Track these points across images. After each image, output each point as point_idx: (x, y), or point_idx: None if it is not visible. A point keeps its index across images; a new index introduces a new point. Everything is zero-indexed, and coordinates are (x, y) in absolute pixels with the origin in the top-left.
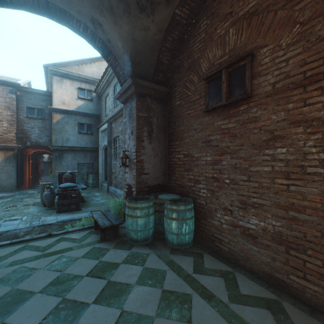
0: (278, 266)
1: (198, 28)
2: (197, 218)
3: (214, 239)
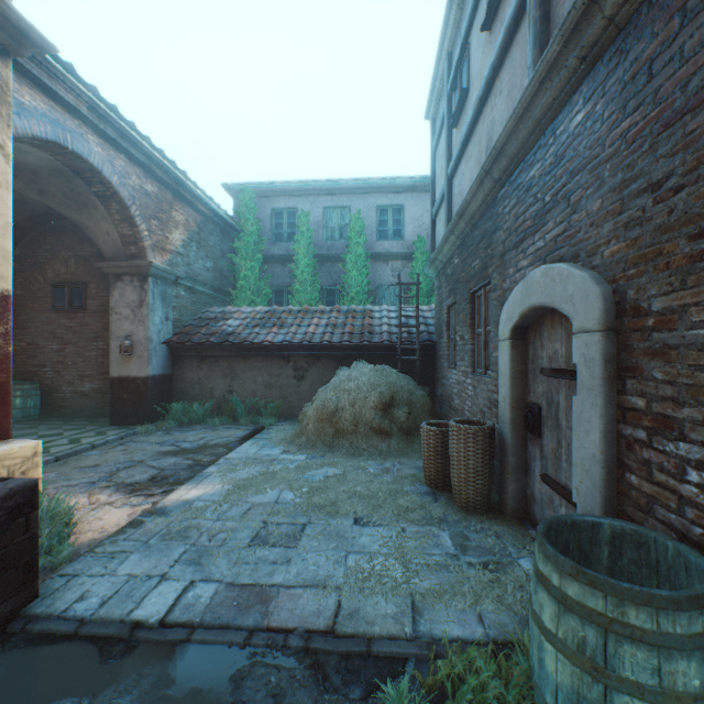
0: (100, 406)
1: (46, 238)
2: (44, 397)
3: (61, 408)
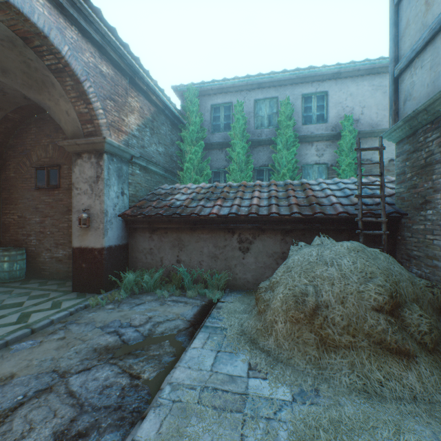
0: (71, 270)
1: (31, 129)
2: (30, 261)
3: (42, 270)
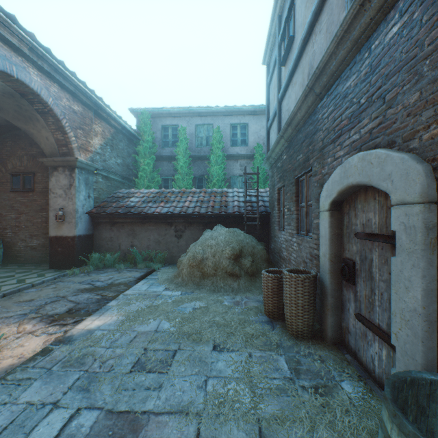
0: (44, 255)
1: (7, 142)
2: (6, 250)
3: (17, 257)
